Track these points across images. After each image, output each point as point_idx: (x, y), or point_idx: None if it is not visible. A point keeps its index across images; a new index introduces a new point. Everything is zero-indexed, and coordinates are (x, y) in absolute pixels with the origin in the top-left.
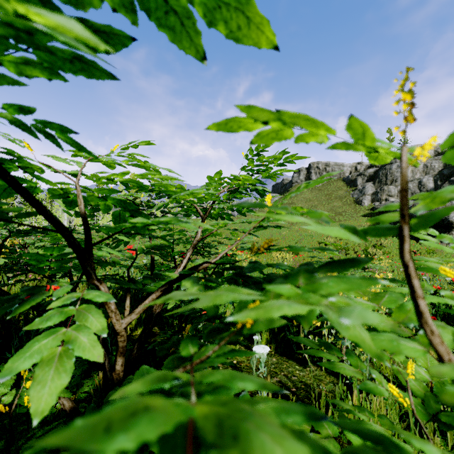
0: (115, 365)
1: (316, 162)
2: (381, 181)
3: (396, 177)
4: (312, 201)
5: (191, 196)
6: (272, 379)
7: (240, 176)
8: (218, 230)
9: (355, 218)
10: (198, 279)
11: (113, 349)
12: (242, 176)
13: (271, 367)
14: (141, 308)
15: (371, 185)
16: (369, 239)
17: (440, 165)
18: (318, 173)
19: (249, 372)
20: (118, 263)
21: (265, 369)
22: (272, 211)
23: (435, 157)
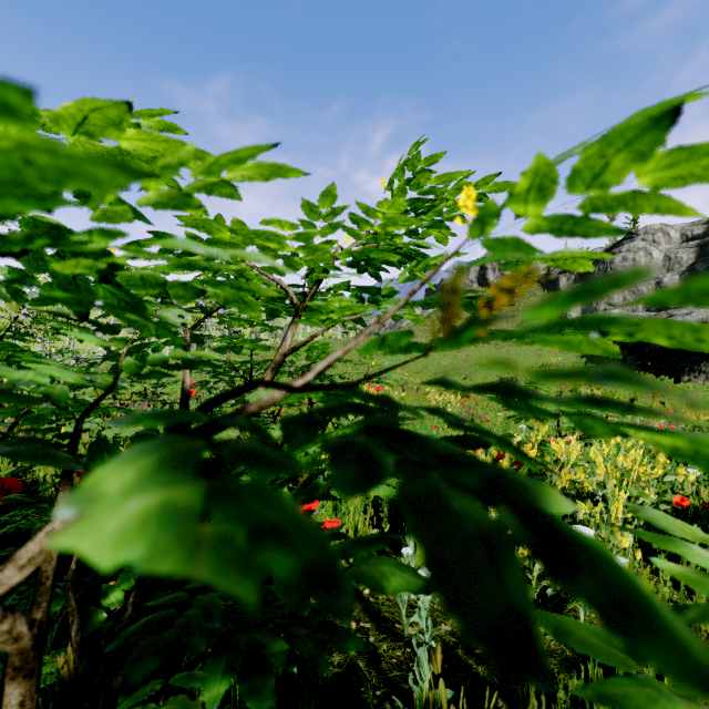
0: (1, 706)
1: None
2: None
3: None
4: None
5: (268, 254)
6: (437, 627)
7: (379, 207)
8: (341, 358)
9: None
10: (193, 452)
11: (103, 590)
12: (382, 209)
13: (434, 603)
14: (37, 548)
15: None
16: None
17: (691, 257)
18: (498, 269)
19: (393, 614)
20: (61, 399)
21: (429, 622)
22: (494, 212)
23: (683, 243)
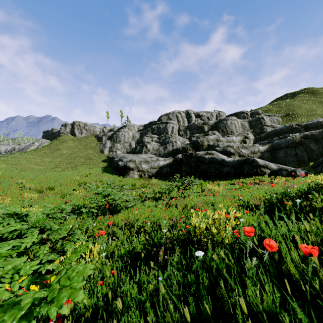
0: None
1: (78, 121)
2: (114, 141)
3: (121, 139)
4: (74, 148)
5: None
6: None
7: None
8: None
9: (98, 161)
10: None
11: None
12: None
13: None
14: None
15: (109, 142)
16: (99, 176)
17: (138, 136)
18: (80, 129)
19: None
20: None
21: None
22: None
23: (137, 131)
